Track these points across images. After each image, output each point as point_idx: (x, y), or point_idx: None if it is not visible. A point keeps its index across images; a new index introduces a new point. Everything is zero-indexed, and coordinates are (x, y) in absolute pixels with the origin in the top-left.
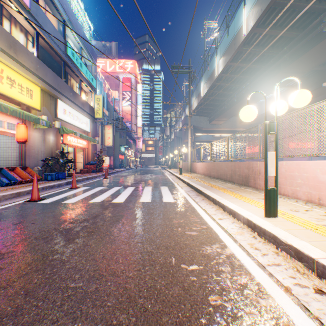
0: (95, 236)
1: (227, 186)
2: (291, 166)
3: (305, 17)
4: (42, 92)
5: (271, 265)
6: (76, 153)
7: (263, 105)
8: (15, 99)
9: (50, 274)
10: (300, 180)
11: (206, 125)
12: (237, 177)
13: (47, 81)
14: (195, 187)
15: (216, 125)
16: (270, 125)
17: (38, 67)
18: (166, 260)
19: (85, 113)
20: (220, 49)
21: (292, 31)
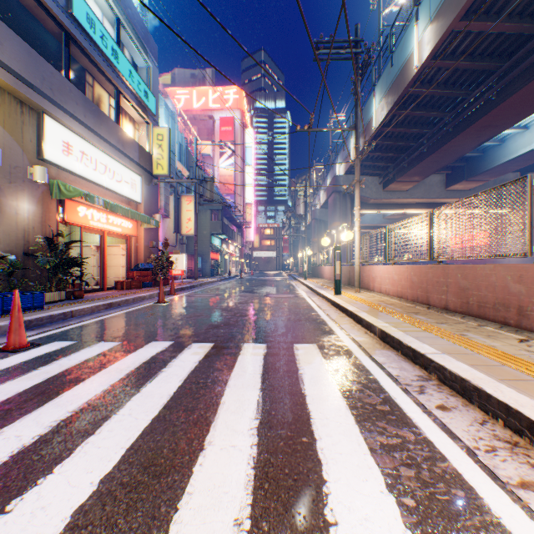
0: None
1: None
2: None
3: None
4: None
5: None
6: (106, 246)
7: (507, 143)
8: None
9: None
10: None
11: (376, 192)
12: None
13: (3, 60)
14: (451, 372)
15: (396, 193)
16: None
17: None
18: None
19: (128, 161)
20: None
21: None
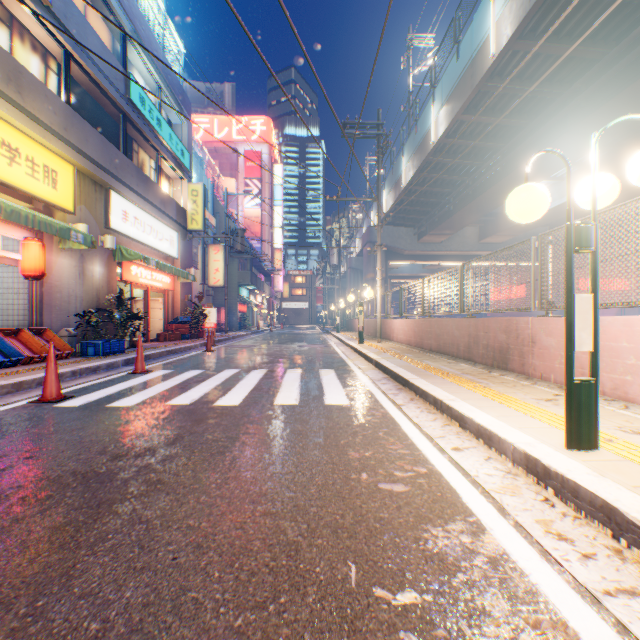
0: (164, 494)
1: (461, 369)
2: (610, 327)
3: (623, 15)
4: (77, 176)
5: (616, 594)
6: (150, 301)
7: None
8: (19, 188)
9: (24, 620)
10: (635, 359)
11: (411, 243)
12: (481, 350)
13: (88, 154)
14: (393, 371)
15: (431, 244)
16: (580, 229)
17: (69, 124)
18: (335, 572)
19: (168, 220)
20: (442, 89)
21: (594, 46)
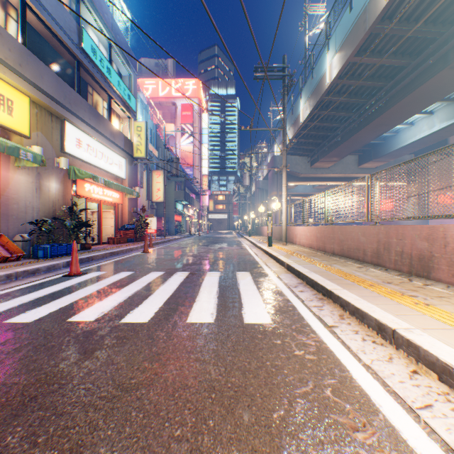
0: None
1: (377, 275)
2: None
3: None
4: (33, 107)
5: None
6: (102, 212)
7: (400, 134)
8: None
9: None
10: None
11: (305, 169)
12: (394, 257)
13: (43, 88)
14: (309, 277)
15: (320, 169)
16: None
17: (23, 61)
18: None
19: (117, 148)
20: (336, 38)
21: None
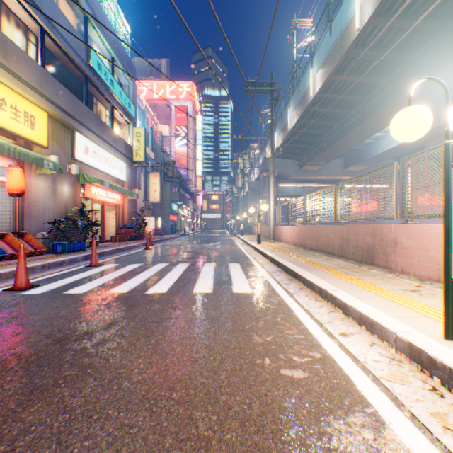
0: (91, 379)
1: (337, 264)
2: None
3: None
4: (50, 121)
5: None
6: (105, 212)
7: (380, 141)
8: (5, 128)
9: None
10: None
11: (295, 171)
12: (351, 249)
13: (58, 104)
14: (284, 265)
15: (309, 172)
16: None
17: (43, 81)
18: None
19: (119, 153)
20: (318, 57)
21: (434, 21)
